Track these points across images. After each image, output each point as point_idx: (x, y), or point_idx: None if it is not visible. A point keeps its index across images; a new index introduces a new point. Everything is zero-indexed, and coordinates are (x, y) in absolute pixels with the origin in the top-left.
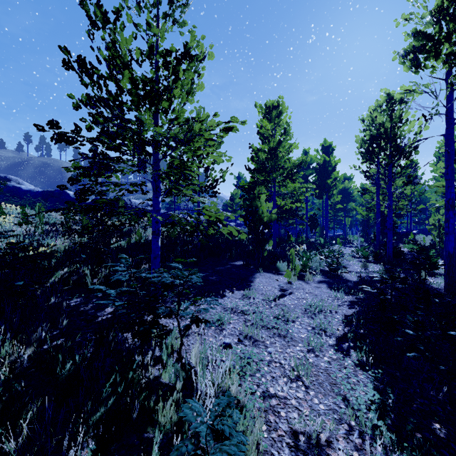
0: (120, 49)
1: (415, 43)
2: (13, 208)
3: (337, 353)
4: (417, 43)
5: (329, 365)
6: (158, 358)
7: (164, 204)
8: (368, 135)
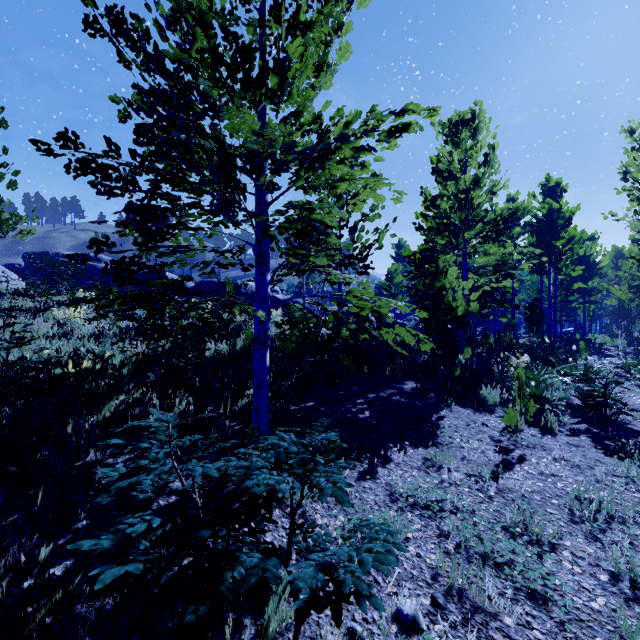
0: None
1: None
2: (93, 296)
3: None
4: None
5: None
6: None
7: (292, 288)
8: None
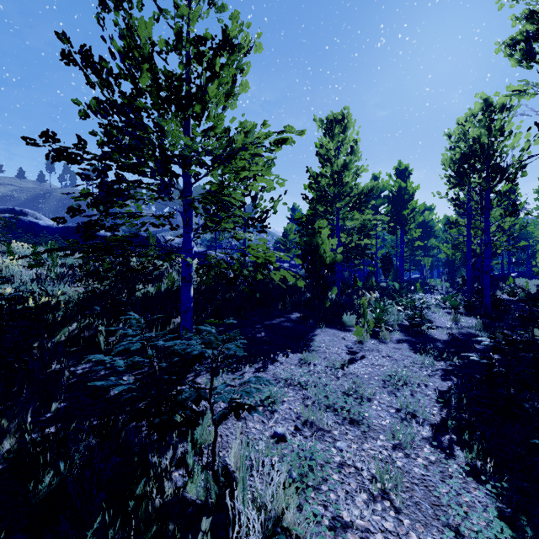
0: (138, 36)
1: (529, 27)
2: (26, 247)
3: (435, 452)
4: (532, 27)
5: (426, 471)
6: (184, 456)
7: (205, 242)
8: (458, 153)
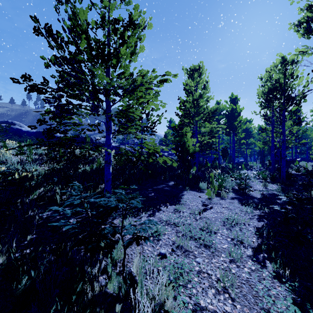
0: (79, 19)
1: (308, 14)
2: (14, 143)
3: (255, 264)
4: (310, 14)
5: (249, 276)
6: (106, 267)
7: (119, 140)
8: (266, 88)
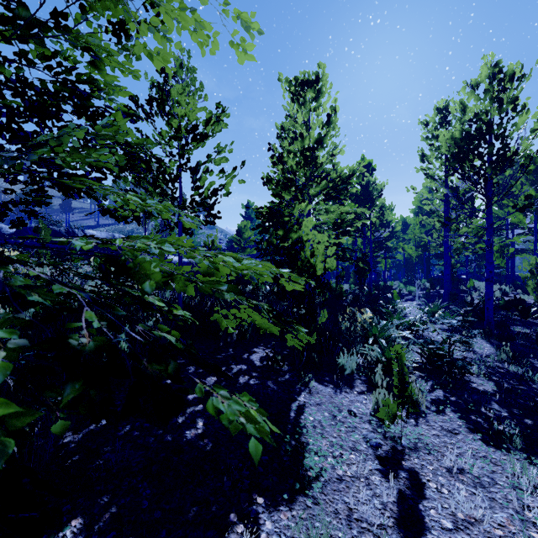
0: None
1: None
2: None
3: None
4: None
5: None
6: None
7: None
8: (458, 132)
